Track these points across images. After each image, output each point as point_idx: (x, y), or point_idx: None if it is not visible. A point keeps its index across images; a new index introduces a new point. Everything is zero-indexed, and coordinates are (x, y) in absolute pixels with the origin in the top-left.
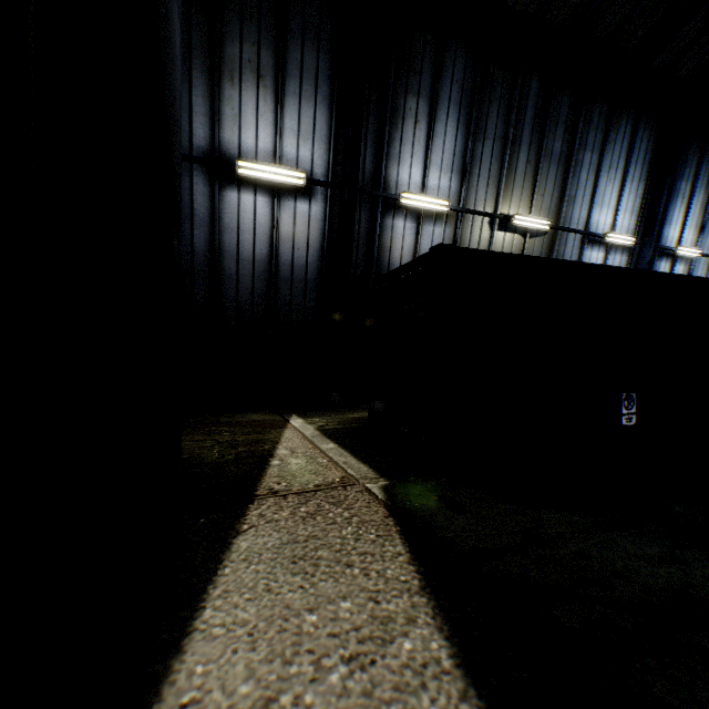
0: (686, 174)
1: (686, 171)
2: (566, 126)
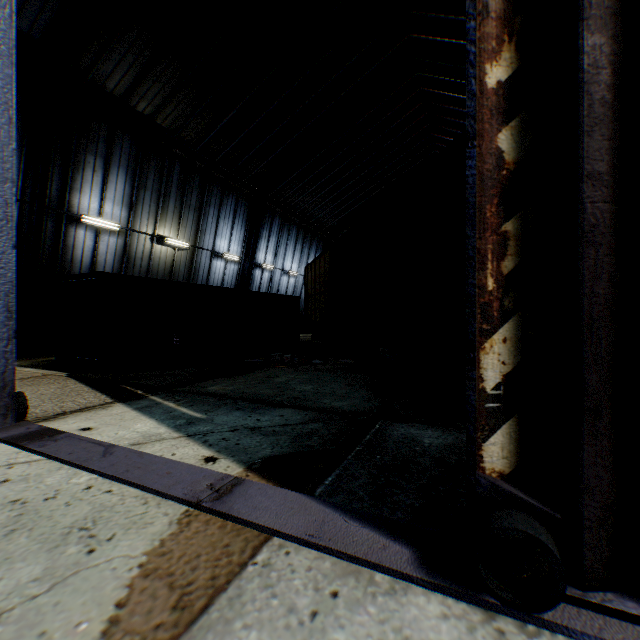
0: (266, 227)
1: (266, 225)
2: (199, 192)
